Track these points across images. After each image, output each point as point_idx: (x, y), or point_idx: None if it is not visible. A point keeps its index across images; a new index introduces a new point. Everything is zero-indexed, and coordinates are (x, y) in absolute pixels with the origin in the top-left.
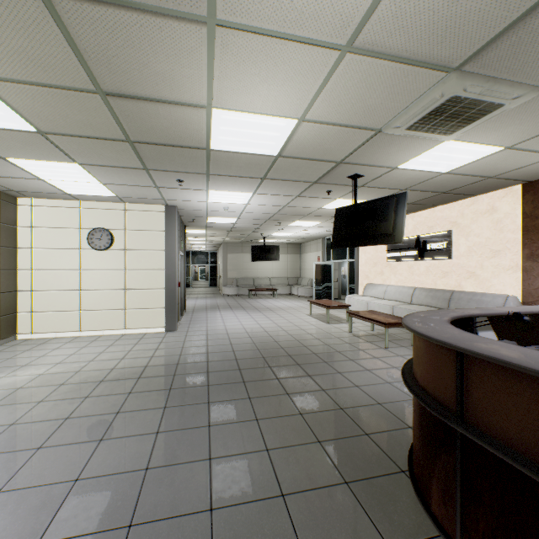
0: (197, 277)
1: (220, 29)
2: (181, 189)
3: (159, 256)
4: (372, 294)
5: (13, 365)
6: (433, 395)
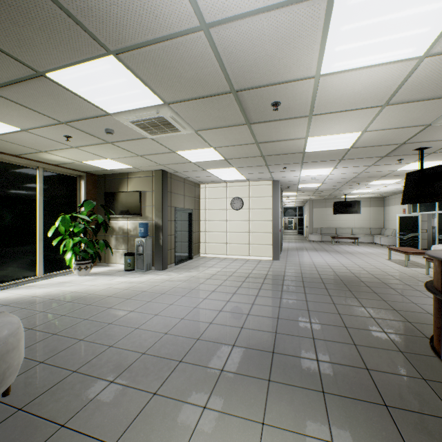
0: (286, 227)
1: (314, 116)
2: (284, 172)
3: (268, 212)
4: None
5: (205, 266)
6: (435, 287)
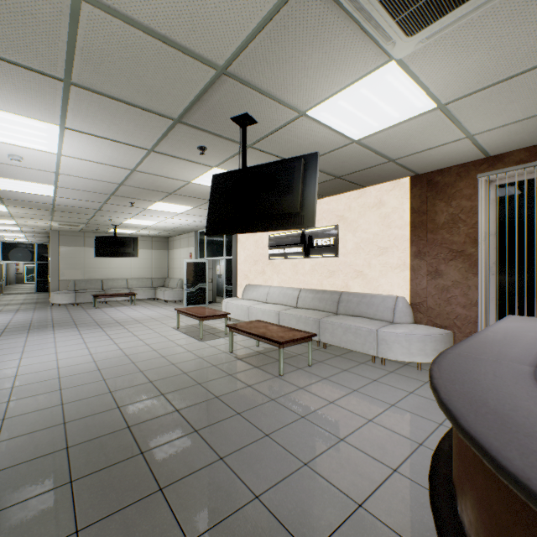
0: (22, 279)
1: None
2: None
3: None
4: (253, 297)
5: None
6: None
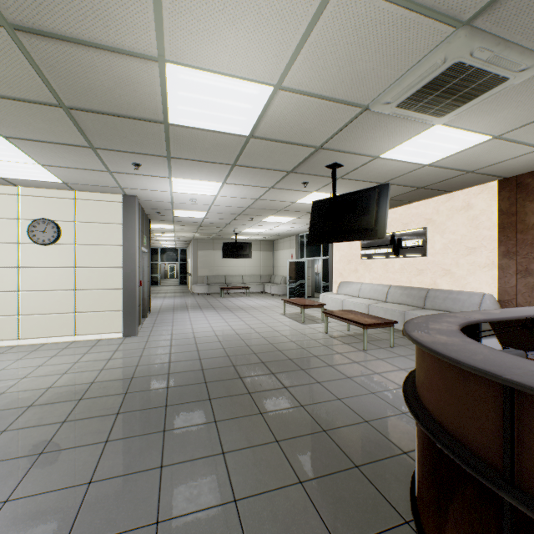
0: (167, 275)
1: None
2: (139, 176)
3: (116, 252)
4: (347, 292)
5: None
6: (458, 437)
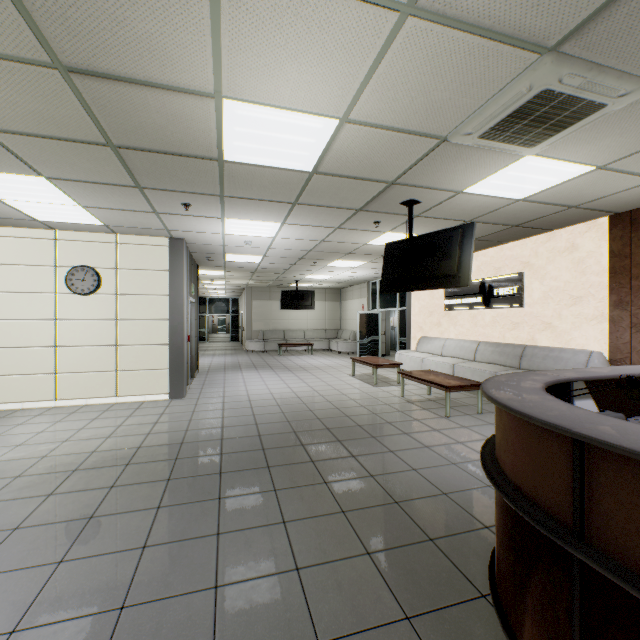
0: (216, 329)
1: None
2: (189, 217)
3: (162, 302)
4: (428, 349)
5: None
6: (532, 498)
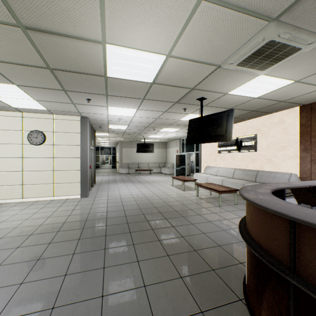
0: (104, 162)
1: None
2: (90, 105)
3: (76, 149)
4: (209, 172)
5: None
6: (267, 250)
